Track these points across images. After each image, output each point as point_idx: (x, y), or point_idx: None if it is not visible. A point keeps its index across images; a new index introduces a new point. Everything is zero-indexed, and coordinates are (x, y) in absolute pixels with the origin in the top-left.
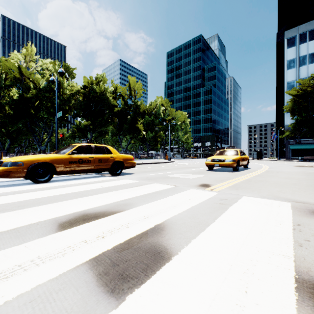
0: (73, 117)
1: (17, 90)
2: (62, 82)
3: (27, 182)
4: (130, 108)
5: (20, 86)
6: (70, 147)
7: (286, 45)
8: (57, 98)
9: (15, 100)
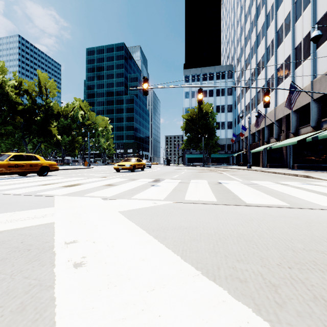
0: None
1: None
2: None
3: None
4: (41, 108)
5: None
6: (6, 156)
7: (184, 80)
8: None
9: None
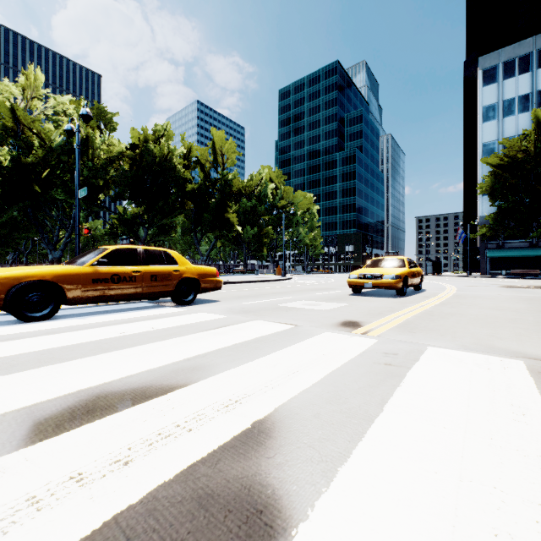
0: (112, 200)
1: (9, 149)
2: (92, 137)
3: (7, 320)
4: (215, 185)
5: (14, 142)
6: (96, 253)
7: (482, 81)
8: (78, 163)
9: (4, 168)
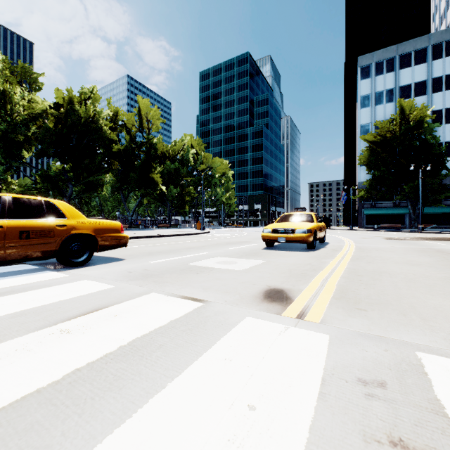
0: (36, 156)
1: None
2: (10, 92)
3: None
4: (141, 148)
5: None
6: None
7: (360, 76)
8: None
9: None
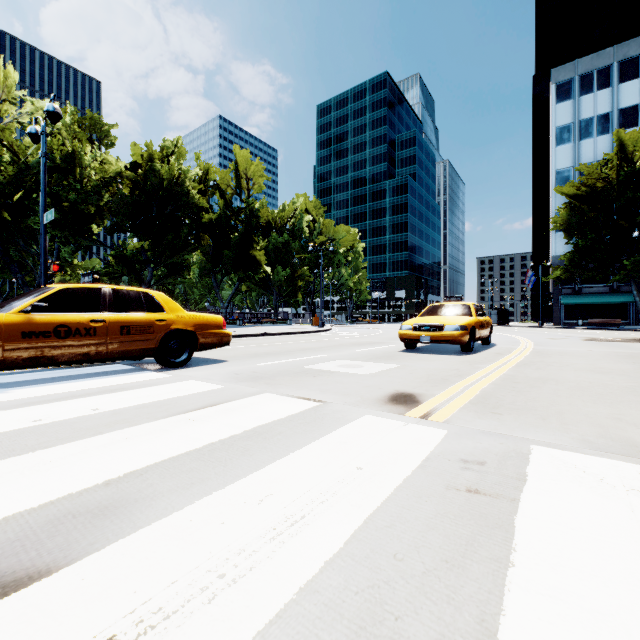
0: (108, 232)
1: None
2: (80, 152)
3: None
4: (238, 216)
5: None
6: (35, 293)
7: (555, 97)
8: (43, 178)
9: None
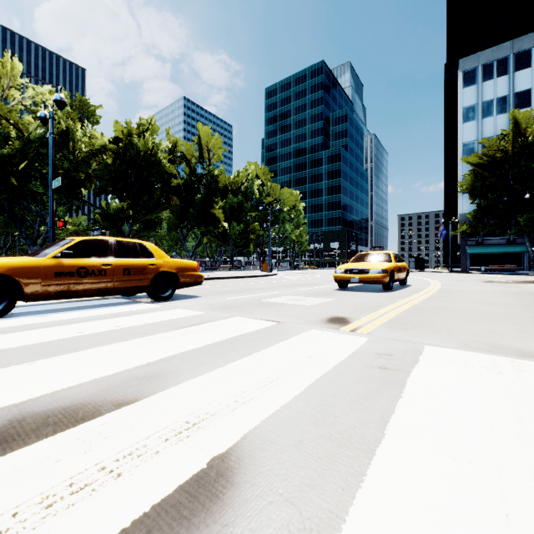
0: (95, 194)
1: None
2: (73, 129)
3: None
4: (201, 181)
5: None
6: (61, 244)
7: (462, 83)
8: (52, 152)
9: None
